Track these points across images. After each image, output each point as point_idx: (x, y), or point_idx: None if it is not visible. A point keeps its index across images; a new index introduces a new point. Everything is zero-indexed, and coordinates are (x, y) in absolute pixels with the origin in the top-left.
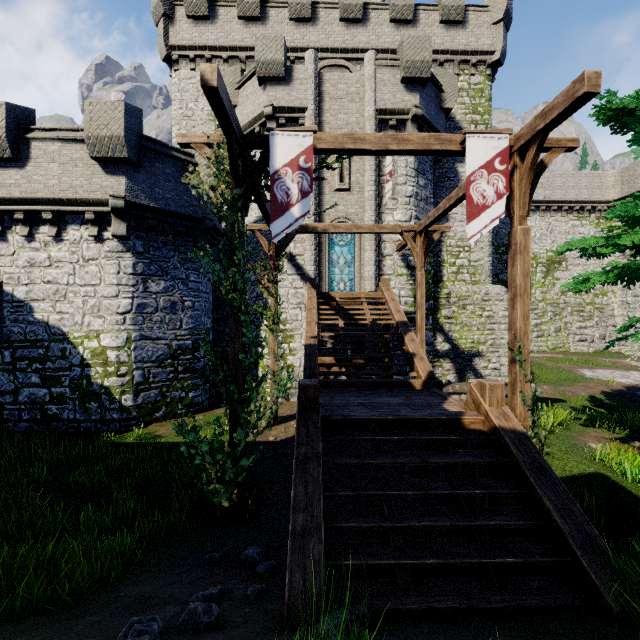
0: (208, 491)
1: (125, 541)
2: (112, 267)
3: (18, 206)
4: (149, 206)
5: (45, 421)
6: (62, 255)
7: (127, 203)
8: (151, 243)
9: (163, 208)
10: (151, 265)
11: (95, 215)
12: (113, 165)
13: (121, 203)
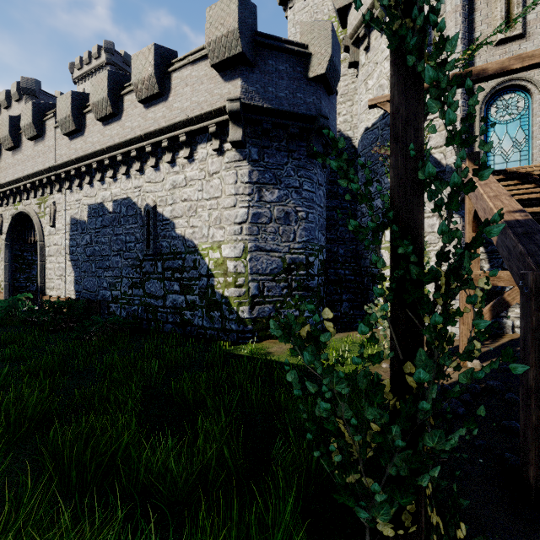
0: (343, 485)
1: None
2: (231, 177)
3: (164, 135)
4: (263, 107)
5: (182, 325)
6: (194, 174)
7: (242, 106)
8: (265, 150)
9: (276, 108)
10: (265, 173)
11: (216, 127)
12: (230, 71)
13: (236, 105)
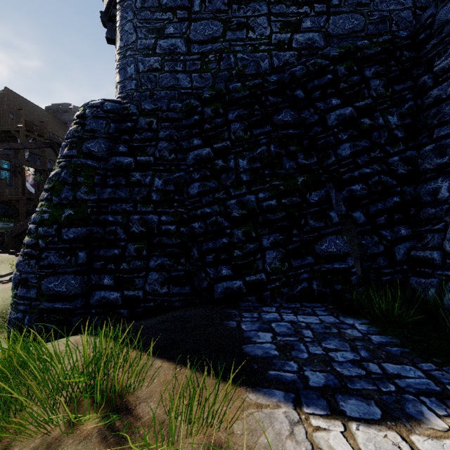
0: None
1: None
2: None
3: None
4: None
5: None
6: None
7: None
8: None
9: None
10: None
11: None
12: None
13: None
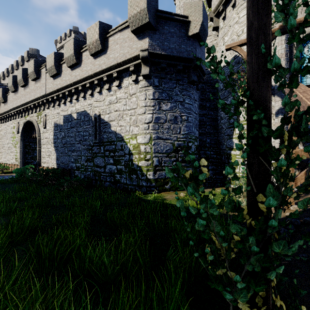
0: (214, 276)
1: (110, 306)
2: (142, 96)
3: (104, 74)
4: (161, 54)
5: (115, 182)
6: (121, 95)
7: (149, 54)
8: (162, 80)
9: (169, 54)
10: (162, 93)
11: (134, 67)
12: (142, 33)
13: (146, 53)
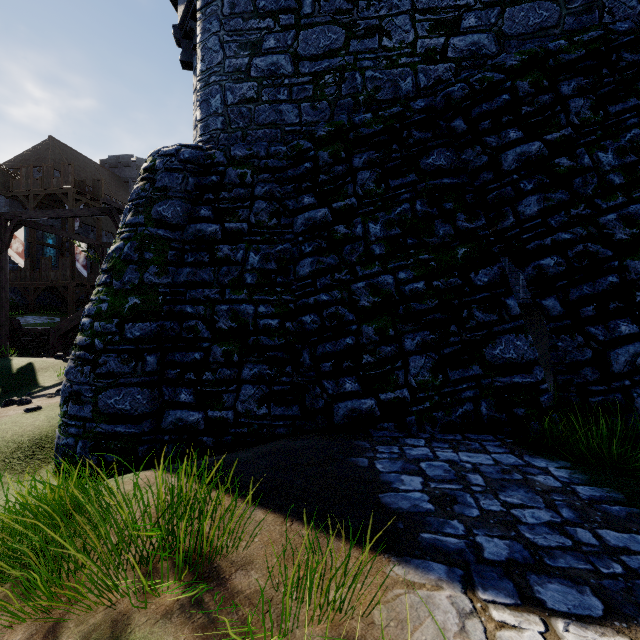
0: None
1: None
2: None
3: None
4: None
5: None
6: None
7: None
8: None
9: None
10: None
11: None
12: None
13: None
